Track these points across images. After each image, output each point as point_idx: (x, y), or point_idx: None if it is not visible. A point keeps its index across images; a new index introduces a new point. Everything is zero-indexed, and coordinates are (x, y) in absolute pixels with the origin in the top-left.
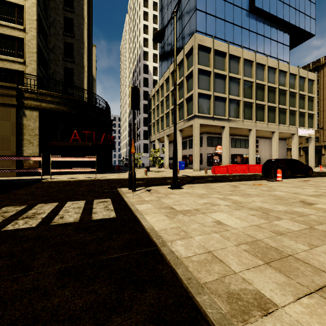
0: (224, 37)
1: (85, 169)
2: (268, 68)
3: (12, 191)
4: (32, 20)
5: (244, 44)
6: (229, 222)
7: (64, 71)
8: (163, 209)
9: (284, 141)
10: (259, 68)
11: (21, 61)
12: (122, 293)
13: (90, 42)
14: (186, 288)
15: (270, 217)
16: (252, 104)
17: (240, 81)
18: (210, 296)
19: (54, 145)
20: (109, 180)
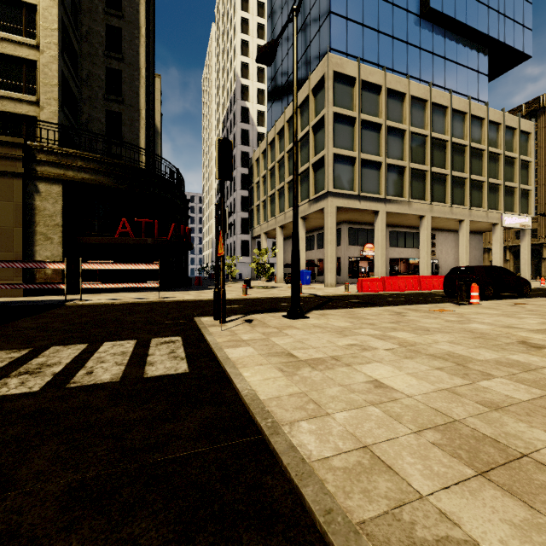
0: (377, 60)
1: (140, 283)
2: (453, 112)
3: (10, 323)
4: (51, 29)
5: (411, 72)
6: (398, 383)
7: (107, 117)
8: (275, 357)
9: (480, 237)
10: (436, 112)
11: (33, 99)
12: (190, 544)
13: (152, 69)
14: (323, 533)
15: (470, 372)
16: (425, 174)
17: (404, 135)
18: None
19: (88, 243)
20: (181, 303)
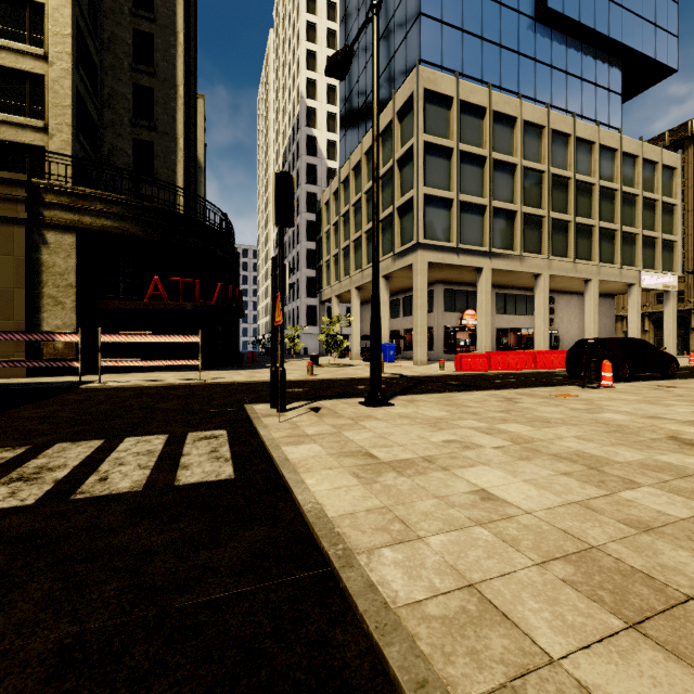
0: (481, 74)
1: (176, 361)
2: (577, 142)
3: (6, 412)
4: (62, 35)
5: (524, 90)
6: (512, 493)
7: (135, 148)
8: (349, 458)
9: (611, 301)
10: (556, 142)
11: (39, 125)
12: None
13: (192, 87)
14: None
15: (608, 479)
16: (541, 220)
17: (515, 170)
18: None
19: (109, 308)
20: (229, 385)
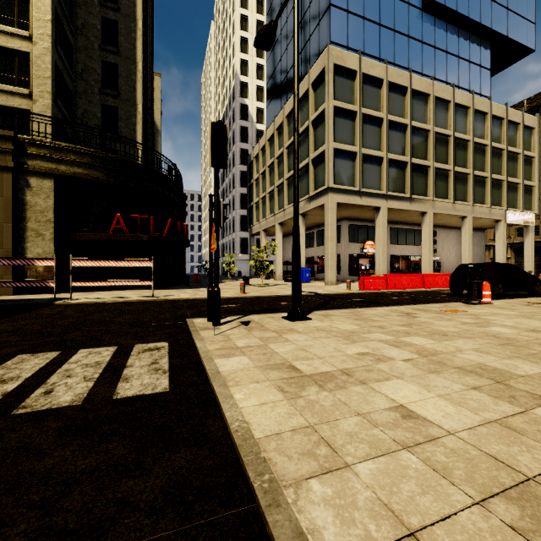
0: (378, 53)
1: (133, 281)
2: (455, 107)
3: None
4: (44, 20)
5: (412, 66)
6: (430, 410)
7: (103, 112)
8: (274, 371)
9: (482, 234)
10: (438, 107)
11: (25, 92)
12: None
13: (150, 65)
14: None
15: (517, 394)
16: (427, 169)
17: (406, 129)
18: None
19: (81, 239)
20: (175, 302)
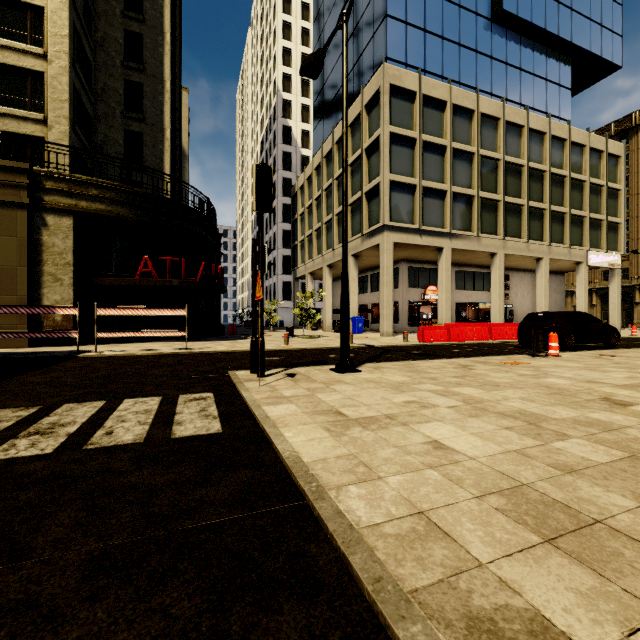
0: (441, 71)
1: (165, 332)
2: (529, 132)
3: (15, 377)
4: (60, 36)
5: (481, 85)
6: (460, 444)
7: (126, 138)
8: (321, 415)
9: (561, 278)
10: (510, 132)
11: (39, 118)
12: (226, 614)
13: (178, 82)
14: (372, 602)
15: (543, 432)
16: (497, 204)
17: (473, 158)
18: (426, 625)
19: (104, 284)
20: (212, 354)
